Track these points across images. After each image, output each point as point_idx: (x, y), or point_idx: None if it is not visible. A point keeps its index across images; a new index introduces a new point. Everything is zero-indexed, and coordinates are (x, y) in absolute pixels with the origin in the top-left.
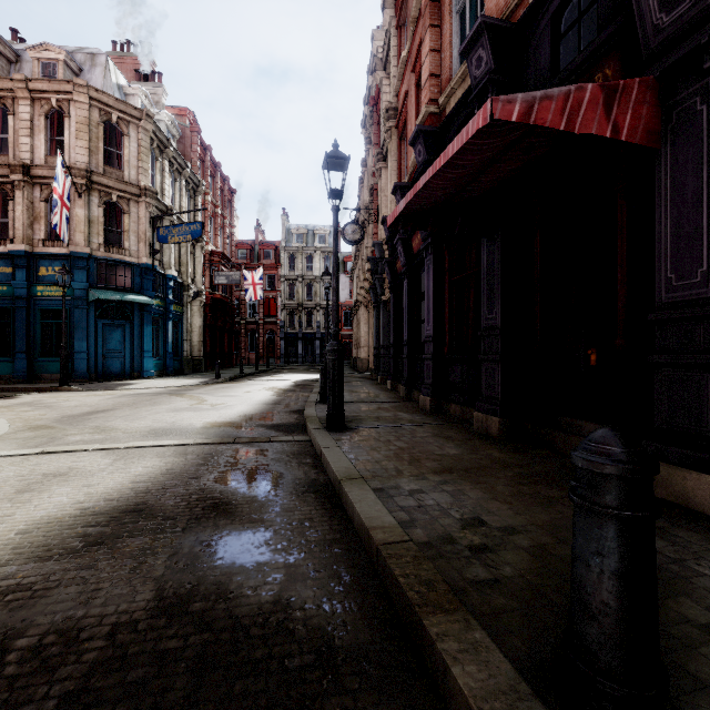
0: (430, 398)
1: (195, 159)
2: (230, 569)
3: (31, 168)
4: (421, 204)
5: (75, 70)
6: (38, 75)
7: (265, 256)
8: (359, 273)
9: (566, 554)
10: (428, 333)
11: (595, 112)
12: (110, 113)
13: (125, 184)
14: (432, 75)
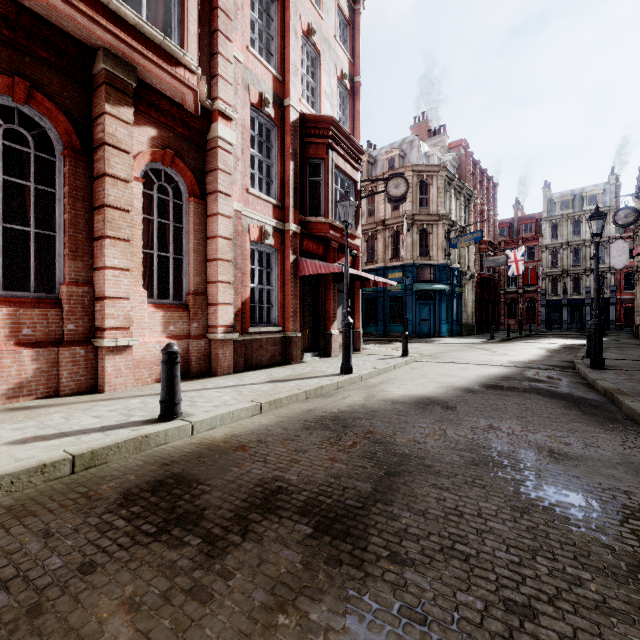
0: None
1: (469, 176)
2: (550, 388)
3: (385, 221)
4: None
5: (403, 156)
6: (386, 168)
7: (524, 230)
8: (639, 241)
9: None
10: None
11: None
12: (422, 175)
13: (431, 216)
14: None
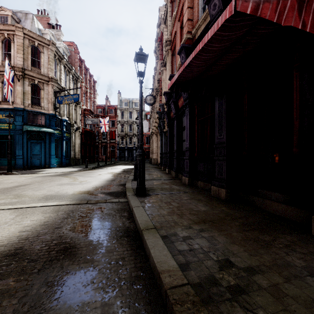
0: (188, 178)
1: (77, 65)
2: (60, 311)
3: None
4: (186, 77)
5: (17, 20)
6: None
7: (110, 112)
8: (153, 119)
9: (295, 294)
10: (187, 146)
11: (293, 13)
12: (34, 41)
13: (42, 75)
14: (188, 20)
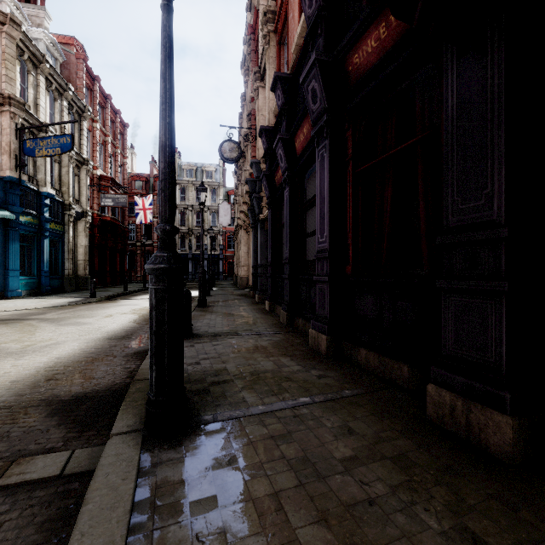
0: (327, 337)
1: (81, 85)
2: None
3: None
4: None
5: None
6: None
7: None
8: (239, 198)
9: None
10: (322, 246)
11: None
12: None
13: None
14: None
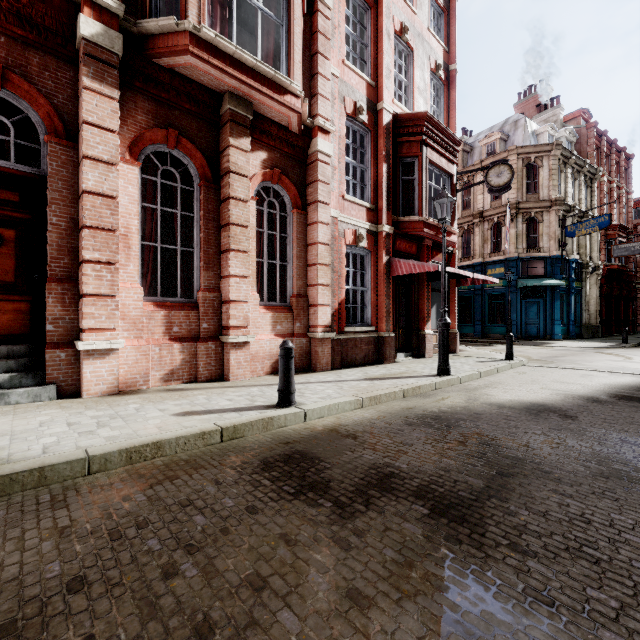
0: None
1: (591, 151)
2: None
3: (483, 212)
4: None
5: (505, 139)
6: (484, 155)
7: None
8: None
9: None
10: None
11: None
12: (529, 157)
13: (540, 202)
14: None
